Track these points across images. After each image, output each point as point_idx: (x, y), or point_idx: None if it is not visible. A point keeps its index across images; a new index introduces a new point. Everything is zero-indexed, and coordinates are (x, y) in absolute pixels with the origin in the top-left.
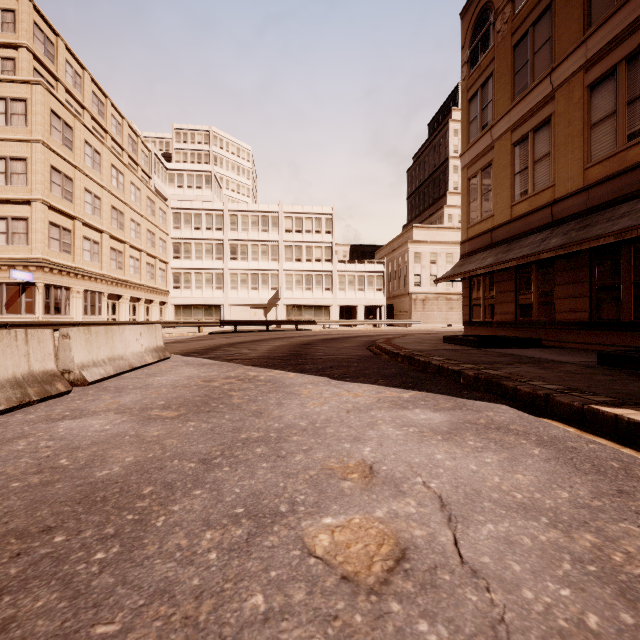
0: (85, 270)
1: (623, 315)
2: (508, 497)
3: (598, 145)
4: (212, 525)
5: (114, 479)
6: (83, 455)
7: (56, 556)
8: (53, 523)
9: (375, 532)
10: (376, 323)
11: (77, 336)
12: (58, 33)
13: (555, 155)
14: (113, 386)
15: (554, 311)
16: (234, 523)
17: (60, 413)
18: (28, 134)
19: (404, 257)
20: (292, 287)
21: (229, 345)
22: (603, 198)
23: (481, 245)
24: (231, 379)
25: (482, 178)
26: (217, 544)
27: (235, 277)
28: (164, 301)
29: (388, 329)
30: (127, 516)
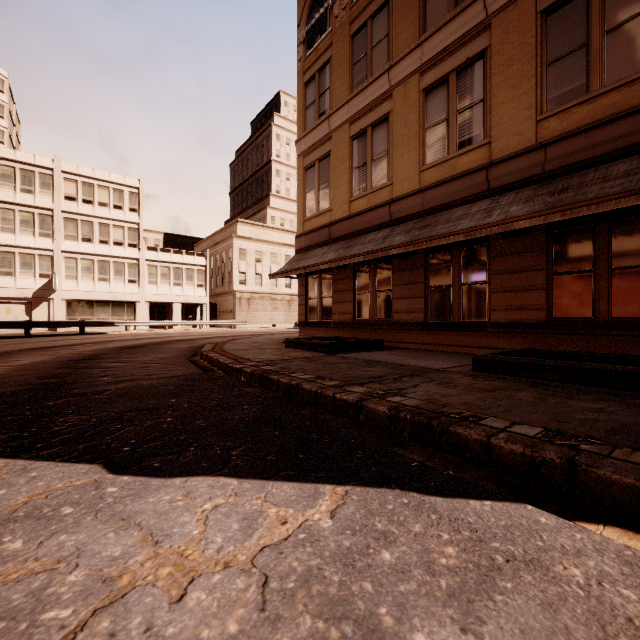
0: None
1: (454, 316)
2: None
3: (432, 149)
4: None
5: None
6: None
7: None
8: None
9: None
10: (197, 324)
11: None
12: None
13: (393, 154)
14: None
15: (391, 311)
16: None
17: None
18: None
19: (228, 252)
20: (77, 275)
21: None
22: (438, 201)
23: (319, 240)
24: None
25: (319, 169)
26: None
27: None
28: None
29: (211, 330)
30: None
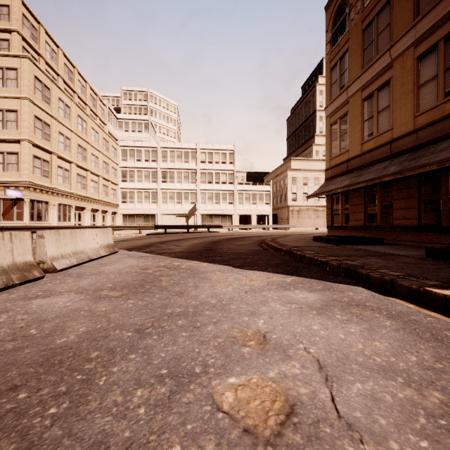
0: (59, 189)
1: (442, 221)
2: (370, 360)
3: (424, 100)
4: (142, 384)
5: (69, 345)
6: (48, 326)
7: (18, 411)
8: (19, 382)
9: (269, 390)
10: (265, 227)
11: (49, 236)
12: (40, 22)
13: (393, 107)
14: (75, 273)
15: (392, 218)
16: (159, 382)
17: (35, 293)
18: (18, 93)
19: (284, 180)
20: (205, 202)
21: (160, 243)
22: (428, 137)
23: (340, 172)
24: (161, 267)
25: (340, 124)
26: (145, 400)
27: (165, 194)
28: (115, 211)
29: (273, 231)
30: (77, 376)
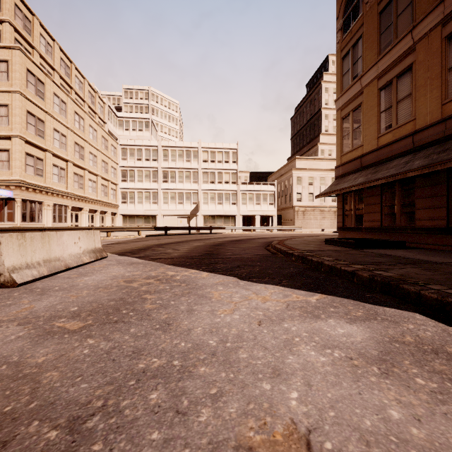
0: (54, 189)
1: None
2: None
3: None
4: None
5: None
6: None
7: None
8: None
9: None
10: (269, 228)
11: (9, 241)
12: (34, 13)
13: (416, 95)
14: (41, 287)
15: (415, 219)
16: None
17: None
18: (9, 87)
19: (289, 180)
20: (208, 202)
21: (158, 245)
22: None
23: (352, 168)
24: (150, 279)
25: (353, 117)
26: None
27: (166, 195)
28: (115, 212)
29: (278, 233)
30: None
